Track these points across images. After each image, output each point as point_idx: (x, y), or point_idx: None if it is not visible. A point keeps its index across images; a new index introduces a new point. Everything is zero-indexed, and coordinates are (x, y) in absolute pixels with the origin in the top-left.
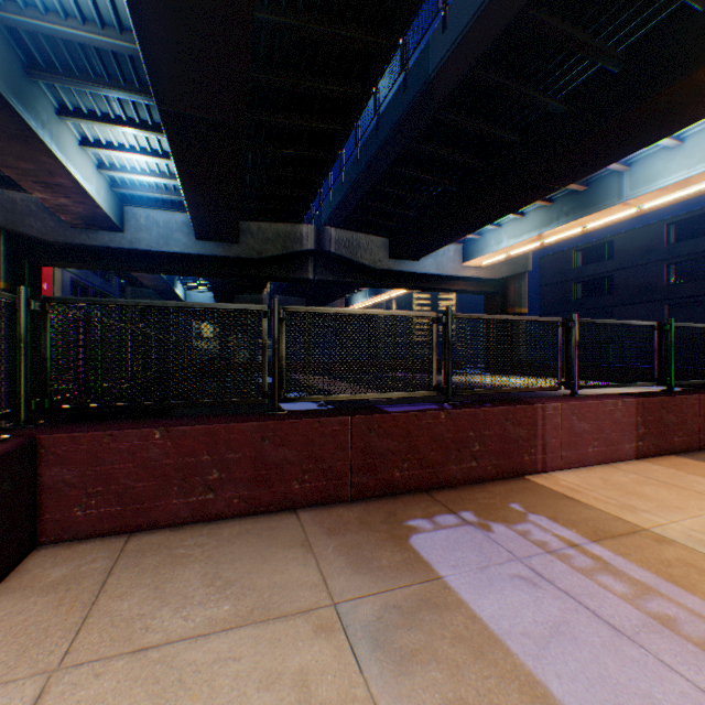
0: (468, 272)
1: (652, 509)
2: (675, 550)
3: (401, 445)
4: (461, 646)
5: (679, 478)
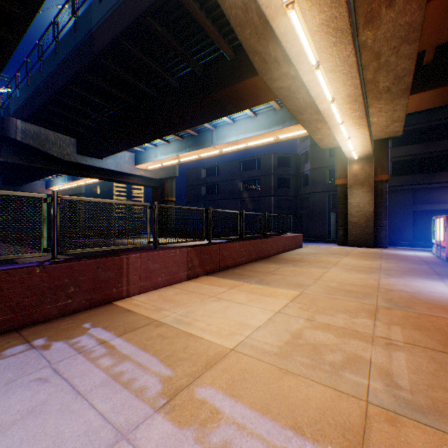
0: (140, 172)
1: (171, 307)
2: (162, 329)
3: None
4: None
5: (198, 287)
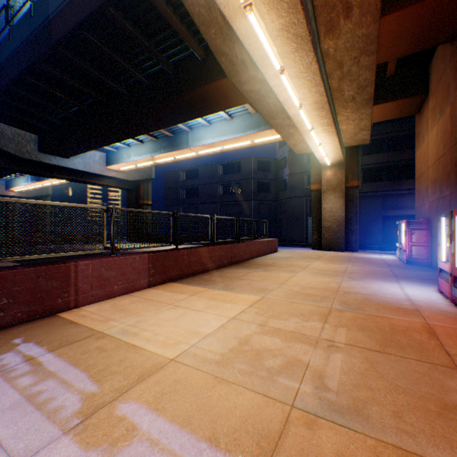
0: (112, 173)
1: (121, 317)
2: (103, 341)
3: None
4: None
5: (158, 295)
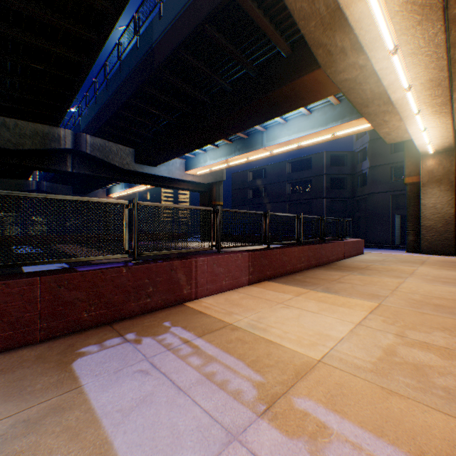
0: (189, 178)
1: (241, 312)
2: (238, 333)
3: (90, 294)
4: (64, 435)
5: (262, 293)
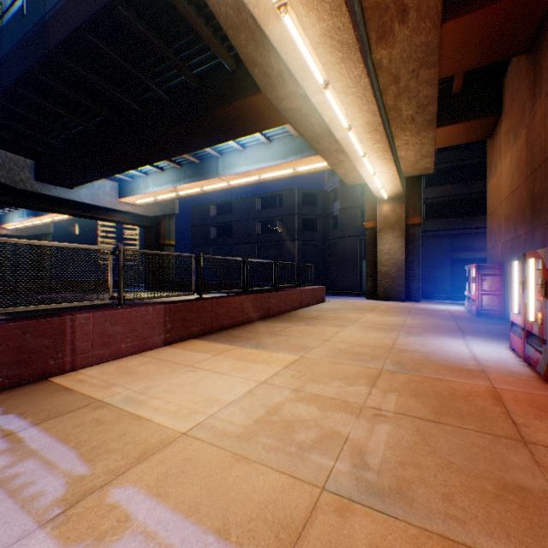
0: (126, 207)
1: (127, 382)
2: (102, 411)
3: None
4: None
5: (176, 355)
